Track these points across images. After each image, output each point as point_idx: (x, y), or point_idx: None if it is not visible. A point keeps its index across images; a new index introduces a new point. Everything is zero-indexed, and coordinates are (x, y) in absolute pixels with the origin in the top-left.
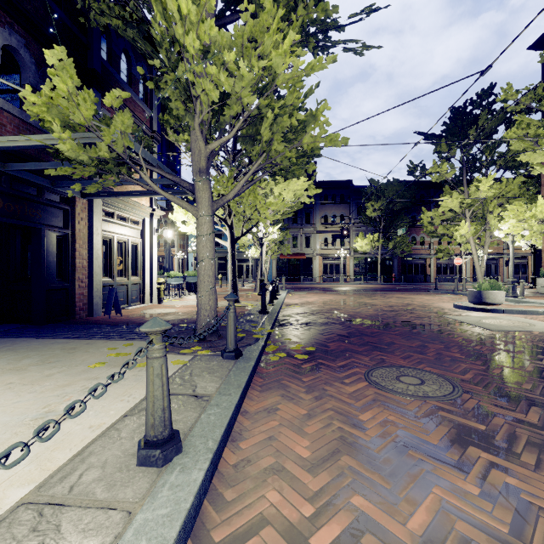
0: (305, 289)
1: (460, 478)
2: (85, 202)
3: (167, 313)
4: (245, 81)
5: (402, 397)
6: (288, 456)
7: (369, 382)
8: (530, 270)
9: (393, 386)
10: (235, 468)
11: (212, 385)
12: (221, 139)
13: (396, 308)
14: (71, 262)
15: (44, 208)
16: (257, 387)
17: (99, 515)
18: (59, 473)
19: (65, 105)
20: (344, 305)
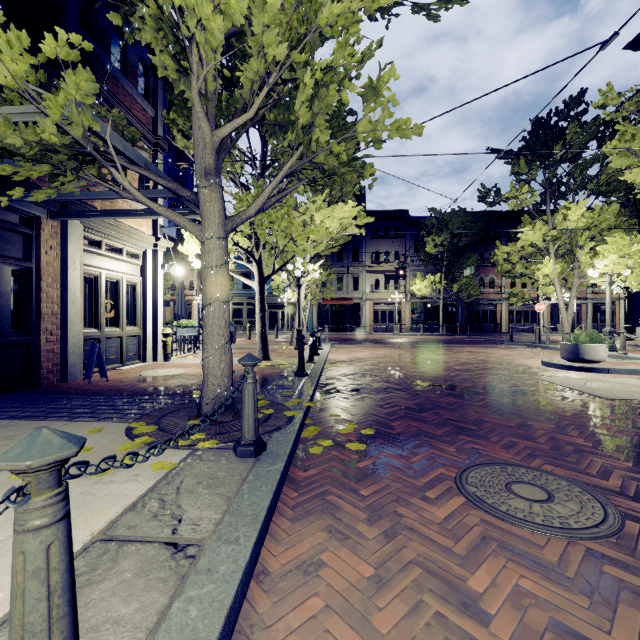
0: (353, 341)
1: None
2: (56, 225)
3: (172, 375)
4: (268, 12)
5: (529, 530)
6: None
7: (467, 498)
8: (618, 318)
9: (508, 505)
10: None
11: (210, 516)
12: (235, 121)
13: (471, 367)
14: (35, 307)
15: None
16: (287, 509)
17: None
18: None
19: None
20: (404, 363)
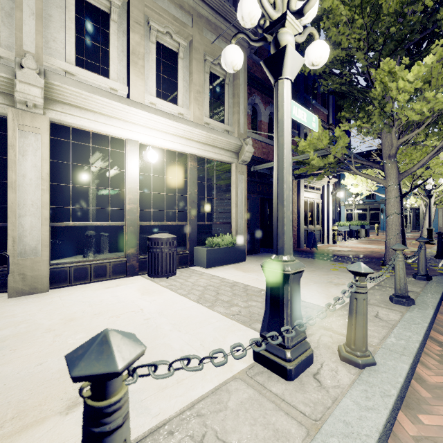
0: None
1: None
2: (296, 182)
3: (346, 250)
4: (438, 99)
5: None
6: None
7: None
8: None
9: None
10: None
11: (415, 289)
12: (410, 134)
13: None
14: None
15: None
16: None
17: (388, 310)
18: None
19: (316, 142)
20: None
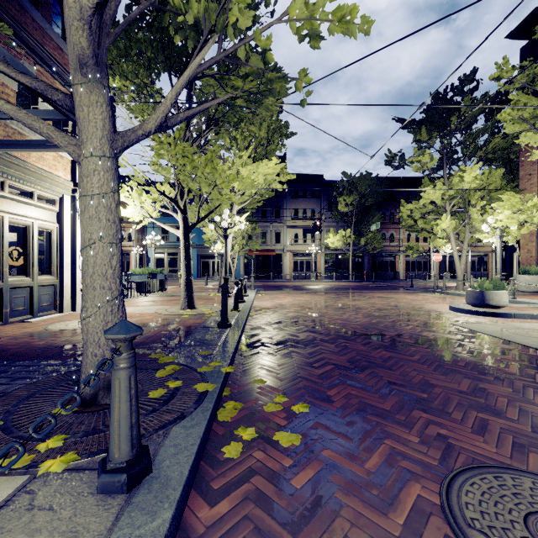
0: (276, 288)
1: None
2: None
3: None
4: None
5: None
6: None
7: None
8: (491, 267)
9: None
10: None
11: None
12: None
13: (388, 313)
14: None
15: None
16: None
17: None
18: None
19: None
20: (325, 309)
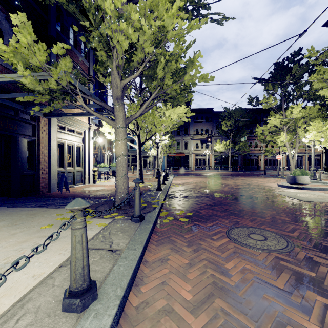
0: (184, 174)
1: (305, 319)
2: (46, 120)
3: (98, 190)
4: (146, 35)
5: (253, 250)
6: (176, 299)
7: (229, 239)
8: (322, 163)
9: (246, 241)
10: (136, 310)
11: (123, 242)
12: (131, 77)
13: (242, 187)
14: (37, 157)
15: (19, 123)
16: (154, 242)
17: None
18: (2, 318)
19: (26, 53)
20: (209, 185)
